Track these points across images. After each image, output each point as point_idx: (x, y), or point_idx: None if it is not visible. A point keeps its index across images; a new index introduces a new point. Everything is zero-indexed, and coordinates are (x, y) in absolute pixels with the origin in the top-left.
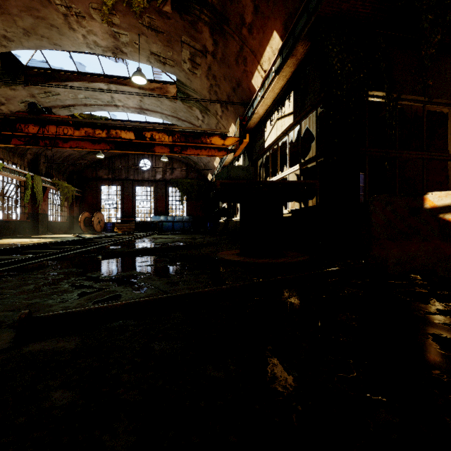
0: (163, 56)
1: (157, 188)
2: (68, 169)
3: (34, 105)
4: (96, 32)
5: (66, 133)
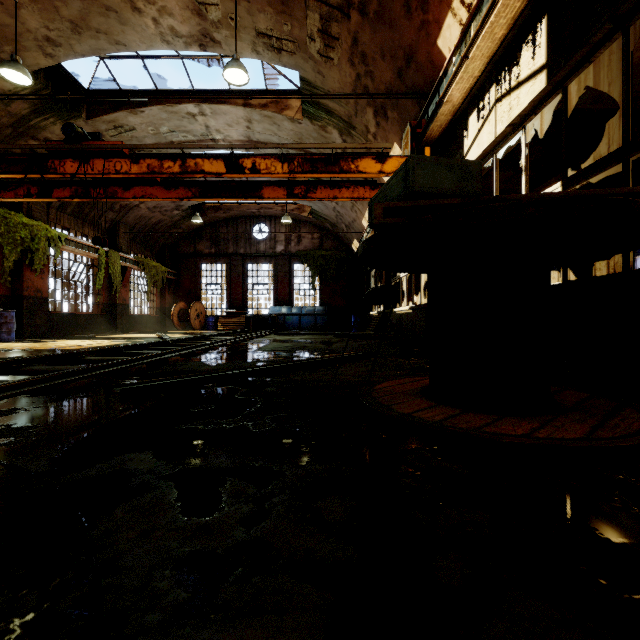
0: (276, 35)
1: (277, 265)
2: (158, 242)
3: (71, 127)
4: (172, 10)
5: (119, 170)
